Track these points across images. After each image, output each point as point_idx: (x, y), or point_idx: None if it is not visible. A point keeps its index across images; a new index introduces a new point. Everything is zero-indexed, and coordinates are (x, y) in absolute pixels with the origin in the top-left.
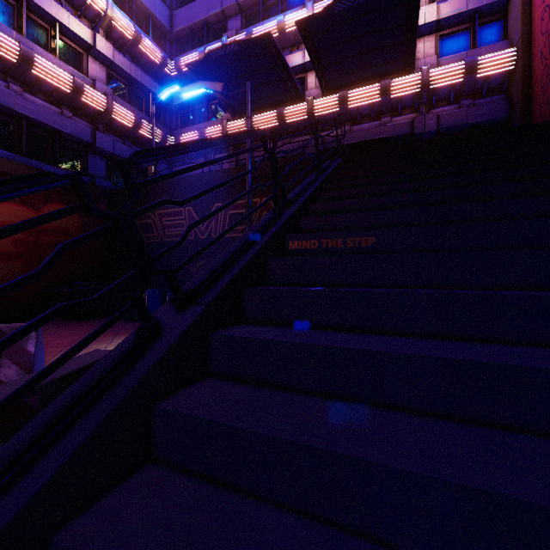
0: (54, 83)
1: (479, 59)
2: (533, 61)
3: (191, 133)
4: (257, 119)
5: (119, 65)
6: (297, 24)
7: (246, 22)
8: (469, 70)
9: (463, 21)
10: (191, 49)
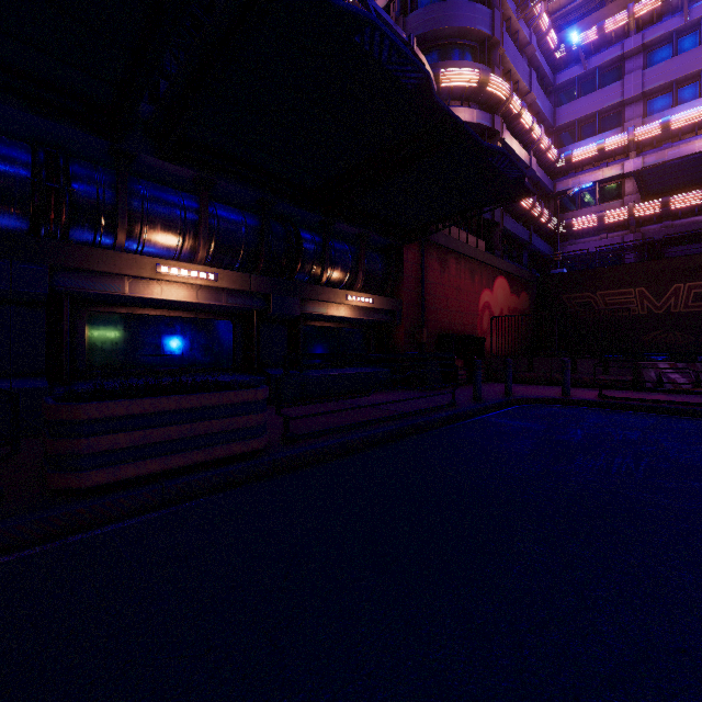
0: (524, 206)
1: None
2: None
3: (585, 217)
4: (676, 199)
5: (536, 174)
6: None
7: (647, 106)
8: None
9: None
10: (572, 138)
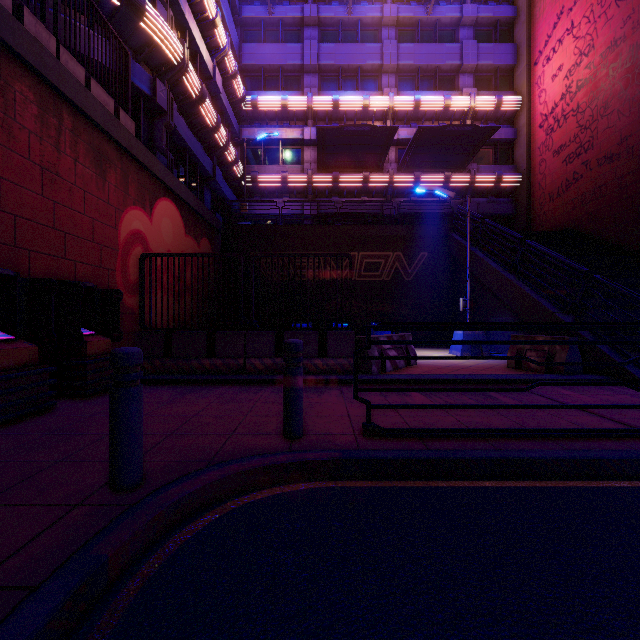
0: (206, 118)
1: (503, 175)
2: (532, 186)
3: (271, 174)
4: (344, 176)
5: (221, 97)
6: (419, 129)
7: (321, 82)
8: (498, 180)
9: (489, 144)
10: (257, 86)
